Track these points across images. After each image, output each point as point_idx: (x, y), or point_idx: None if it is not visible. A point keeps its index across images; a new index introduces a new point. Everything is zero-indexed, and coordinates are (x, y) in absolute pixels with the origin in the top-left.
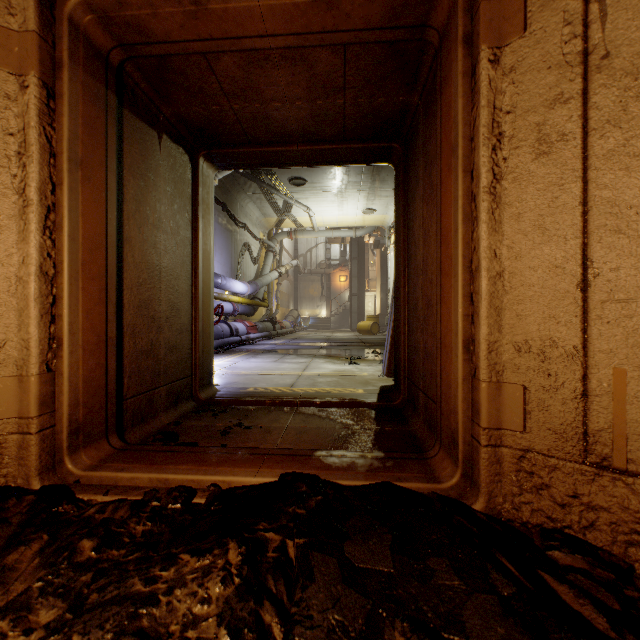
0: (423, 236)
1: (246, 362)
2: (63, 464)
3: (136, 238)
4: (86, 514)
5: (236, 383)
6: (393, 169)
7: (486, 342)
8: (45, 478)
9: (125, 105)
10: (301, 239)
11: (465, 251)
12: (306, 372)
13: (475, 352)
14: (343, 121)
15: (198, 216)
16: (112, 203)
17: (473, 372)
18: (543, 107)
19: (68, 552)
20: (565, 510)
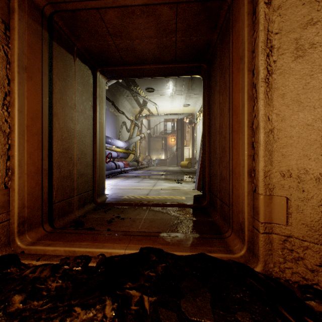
0: (220, 113)
1: (123, 182)
2: (14, 242)
3: (60, 114)
4: (24, 274)
5: (117, 193)
6: (199, 83)
7: (263, 171)
8: (3, 250)
9: (54, 39)
10: (152, 120)
11: (249, 117)
12: (154, 187)
13: (255, 177)
14: (175, 51)
15: (96, 103)
16: (45, 93)
17: (254, 189)
18: (299, 28)
19: (4, 305)
20: (314, 274)
